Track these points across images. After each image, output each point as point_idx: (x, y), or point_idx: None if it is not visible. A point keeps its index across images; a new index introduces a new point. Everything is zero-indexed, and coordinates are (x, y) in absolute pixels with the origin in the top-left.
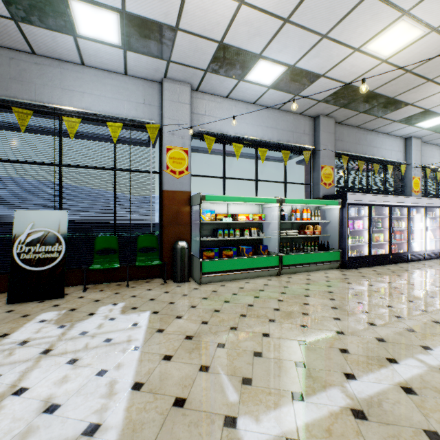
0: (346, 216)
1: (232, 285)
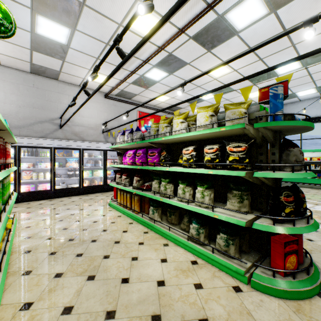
0: None
1: None
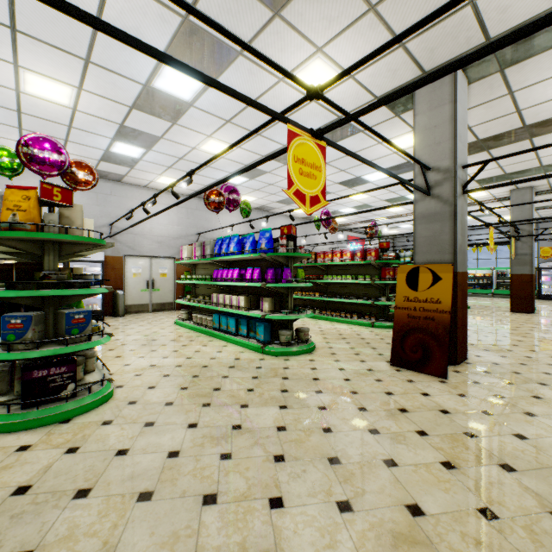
0: (539, 274)
1: None
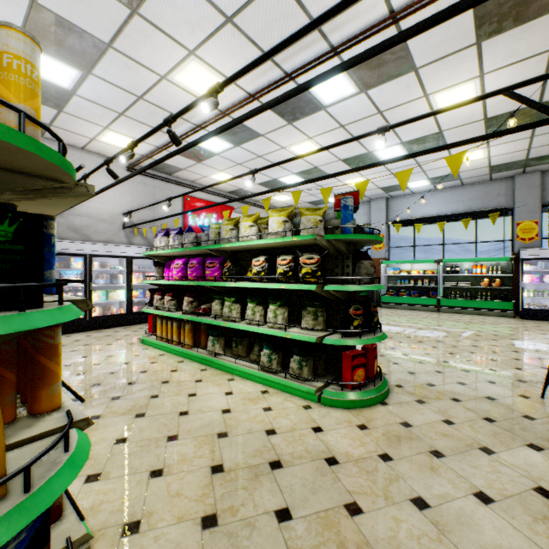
0: (520, 270)
1: (394, 310)
